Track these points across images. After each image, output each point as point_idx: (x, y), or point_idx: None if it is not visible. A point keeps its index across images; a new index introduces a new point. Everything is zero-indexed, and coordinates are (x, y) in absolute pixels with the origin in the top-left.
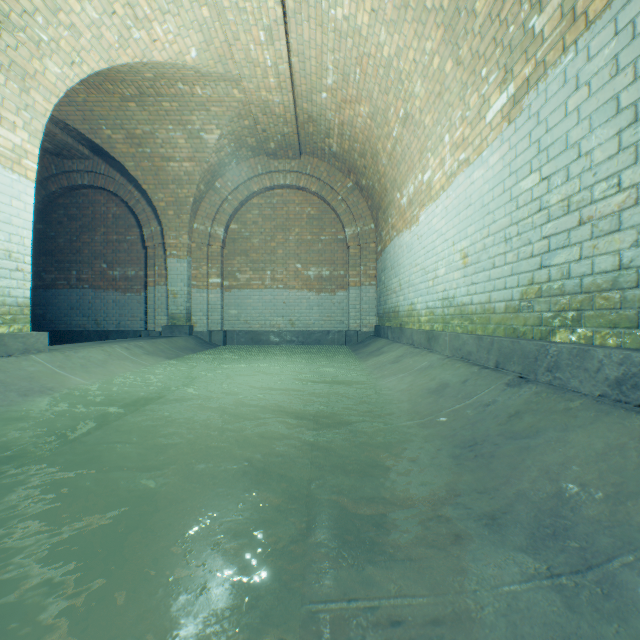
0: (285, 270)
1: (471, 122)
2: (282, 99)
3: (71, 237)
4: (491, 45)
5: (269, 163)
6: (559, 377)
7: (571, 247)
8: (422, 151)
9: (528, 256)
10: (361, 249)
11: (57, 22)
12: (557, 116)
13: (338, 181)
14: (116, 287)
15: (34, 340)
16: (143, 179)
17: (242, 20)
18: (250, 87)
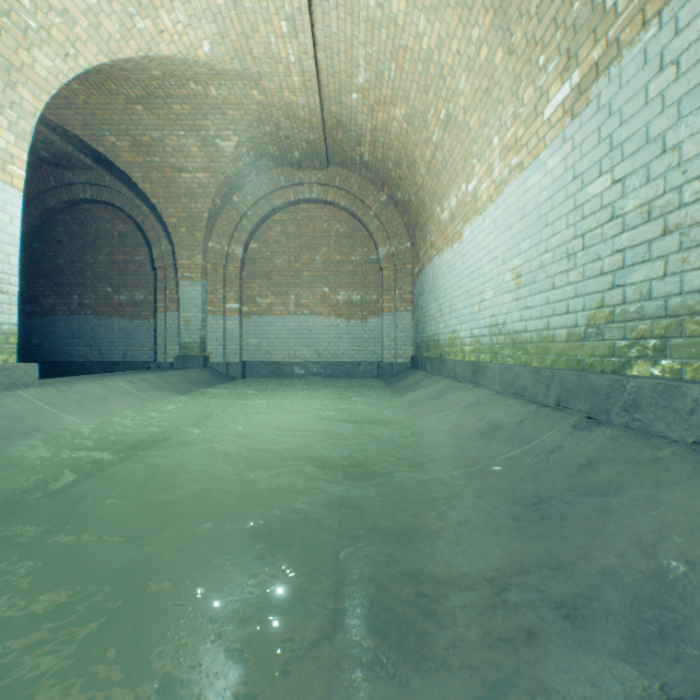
0: (311, 294)
1: (525, 120)
2: (307, 101)
3: (72, 257)
4: (551, 27)
5: (293, 174)
6: (639, 418)
7: (653, 262)
8: (466, 157)
9: (597, 274)
10: (396, 271)
11: (47, 7)
12: (634, 105)
13: (370, 195)
14: (122, 313)
15: (21, 373)
16: (152, 192)
17: (261, 8)
18: (271, 87)
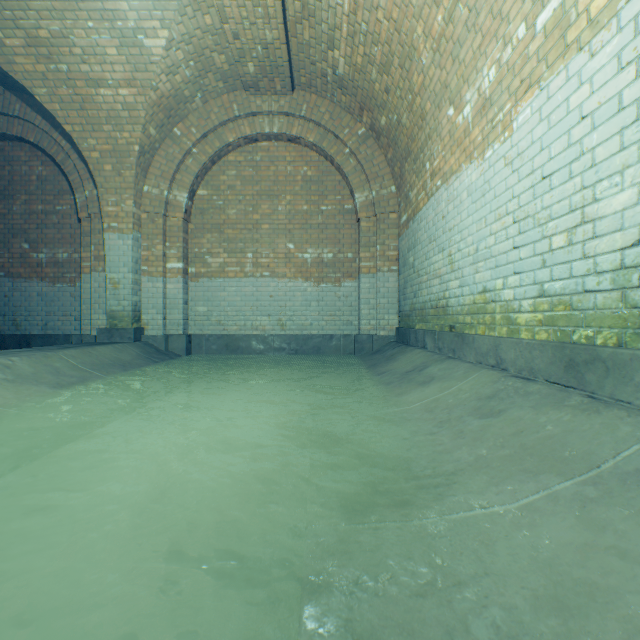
0: (272, 252)
1: None
2: None
3: None
4: None
5: (249, 101)
6: None
7: None
8: None
9: None
10: (377, 221)
11: None
12: None
13: (345, 126)
14: (42, 275)
15: None
16: (64, 116)
17: None
18: None
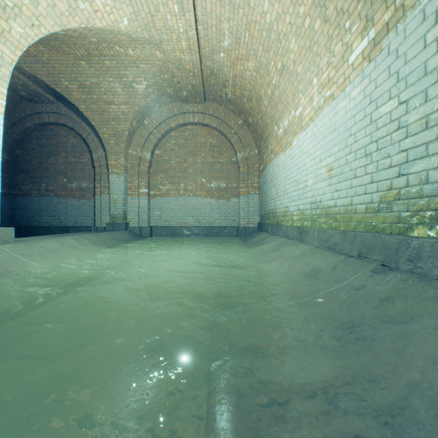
0: (194, 183)
1: (336, 66)
2: (191, 58)
3: (41, 160)
4: (354, 1)
5: (182, 106)
6: (421, 266)
7: (429, 157)
8: (295, 93)
9: (387, 167)
10: (248, 168)
11: None
12: (416, 49)
13: (232, 119)
14: (73, 195)
15: (2, 234)
16: (92, 117)
17: None
18: (168, 49)
